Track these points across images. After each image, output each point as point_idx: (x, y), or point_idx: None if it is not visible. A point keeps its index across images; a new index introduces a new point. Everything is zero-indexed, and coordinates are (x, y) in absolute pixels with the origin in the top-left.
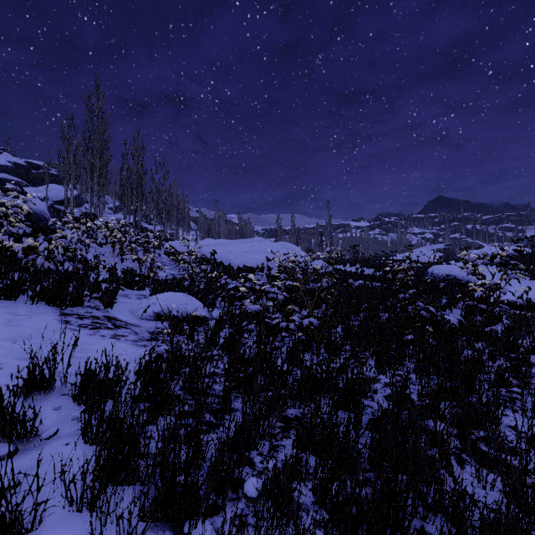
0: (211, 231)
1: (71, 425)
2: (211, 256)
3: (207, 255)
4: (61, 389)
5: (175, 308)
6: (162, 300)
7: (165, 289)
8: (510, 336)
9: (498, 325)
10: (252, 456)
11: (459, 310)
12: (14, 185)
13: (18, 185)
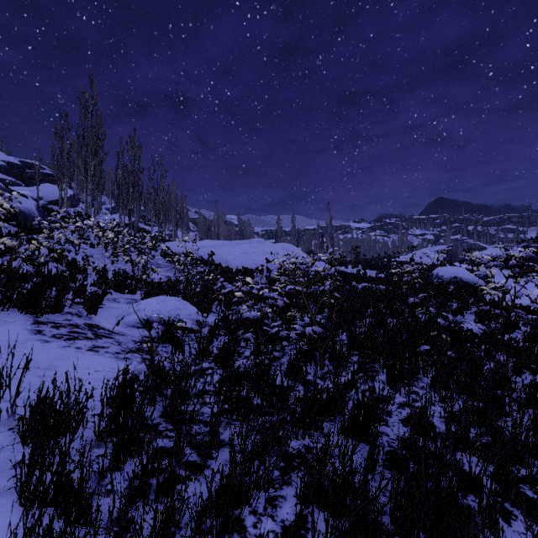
0: (210, 233)
1: (9, 475)
2: (208, 257)
3: (205, 256)
4: (8, 423)
5: (166, 313)
6: (152, 305)
7: (159, 293)
8: (534, 346)
9: (516, 332)
10: (243, 515)
11: (471, 315)
12: (7, 184)
13: (12, 184)
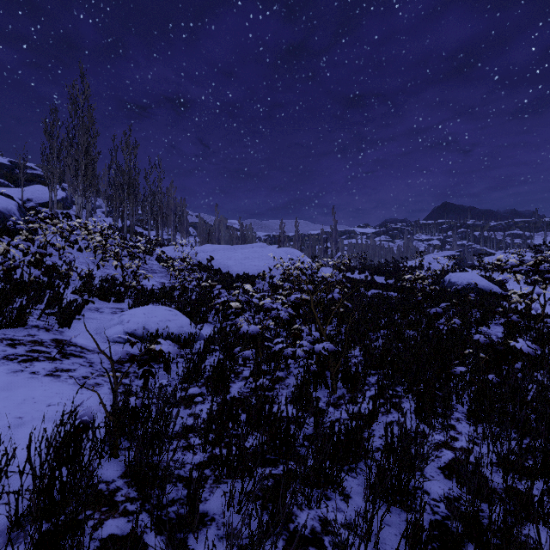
0: (210, 237)
1: None
2: (207, 262)
3: (204, 261)
4: None
5: (153, 325)
6: (138, 316)
7: (150, 301)
8: None
9: None
10: None
11: (496, 326)
12: None
13: None
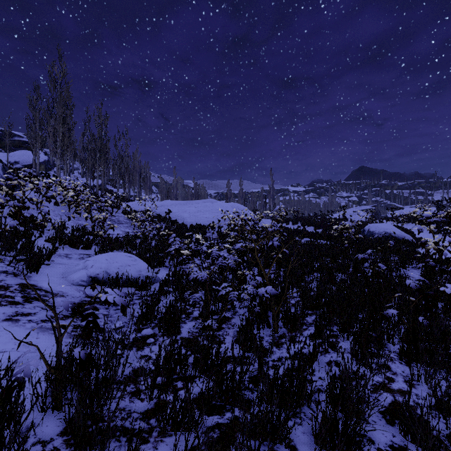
0: (169, 194)
1: None
2: (166, 215)
3: (163, 214)
4: None
5: (114, 270)
6: (101, 262)
7: (114, 248)
8: None
9: None
10: None
11: (413, 269)
12: None
13: None
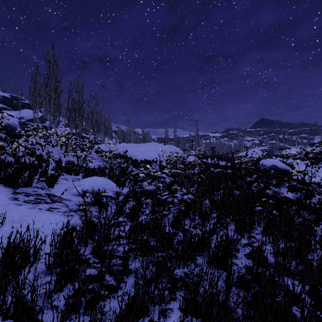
0: (125, 139)
1: None
2: (124, 153)
3: (122, 153)
4: None
5: (97, 187)
6: (88, 182)
7: (93, 174)
8: None
9: (313, 199)
10: None
11: (284, 188)
12: (2, 109)
13: (5, 109)
